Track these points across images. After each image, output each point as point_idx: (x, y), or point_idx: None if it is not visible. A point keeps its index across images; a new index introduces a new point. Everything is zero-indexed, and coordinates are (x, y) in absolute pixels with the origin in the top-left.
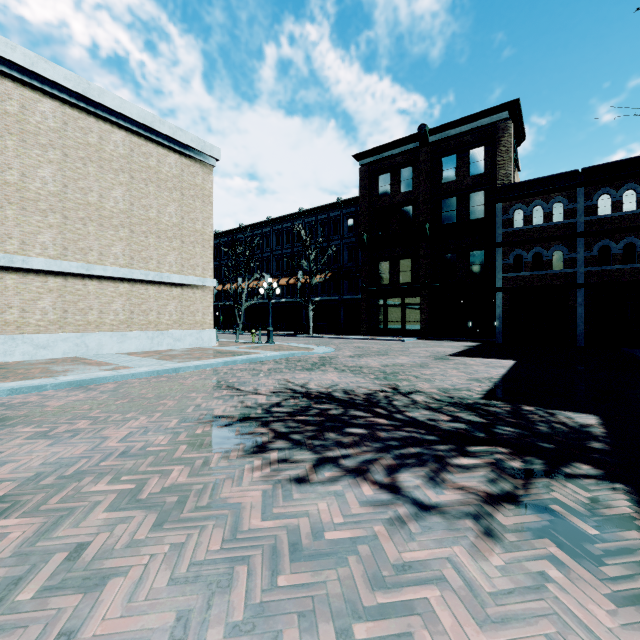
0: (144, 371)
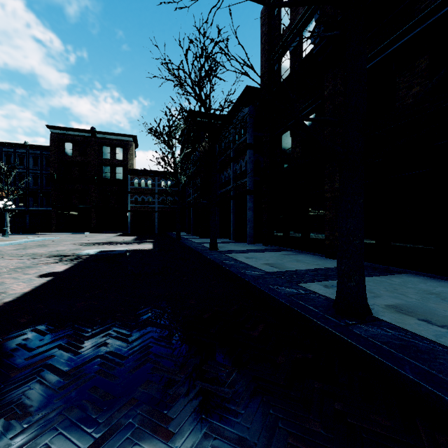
0: (3, 243)
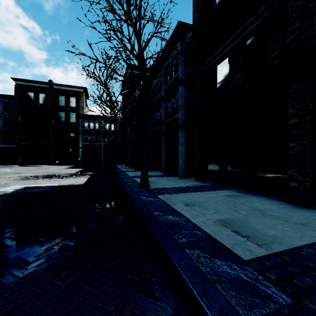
0: None
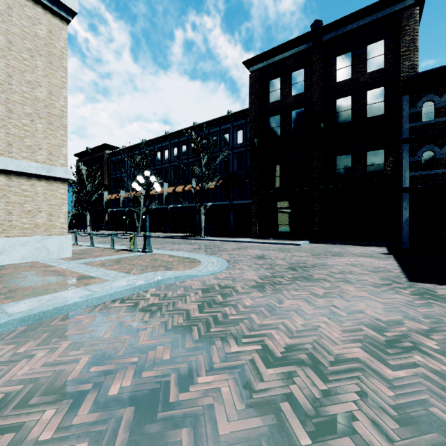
0: None
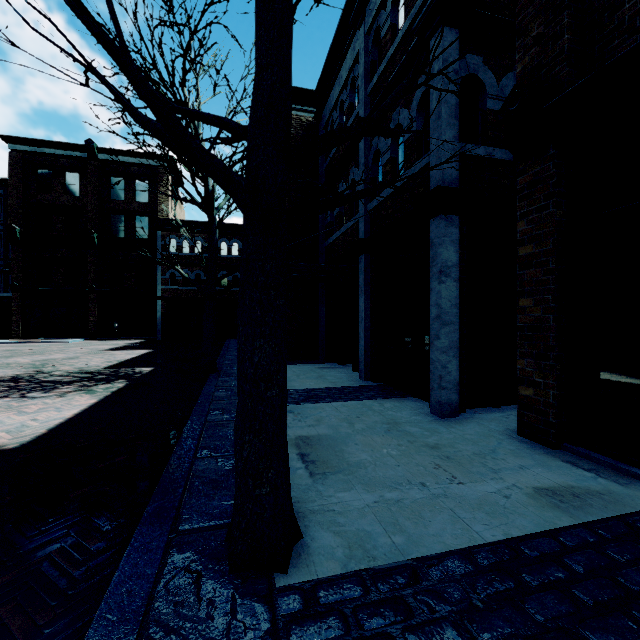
0: None
